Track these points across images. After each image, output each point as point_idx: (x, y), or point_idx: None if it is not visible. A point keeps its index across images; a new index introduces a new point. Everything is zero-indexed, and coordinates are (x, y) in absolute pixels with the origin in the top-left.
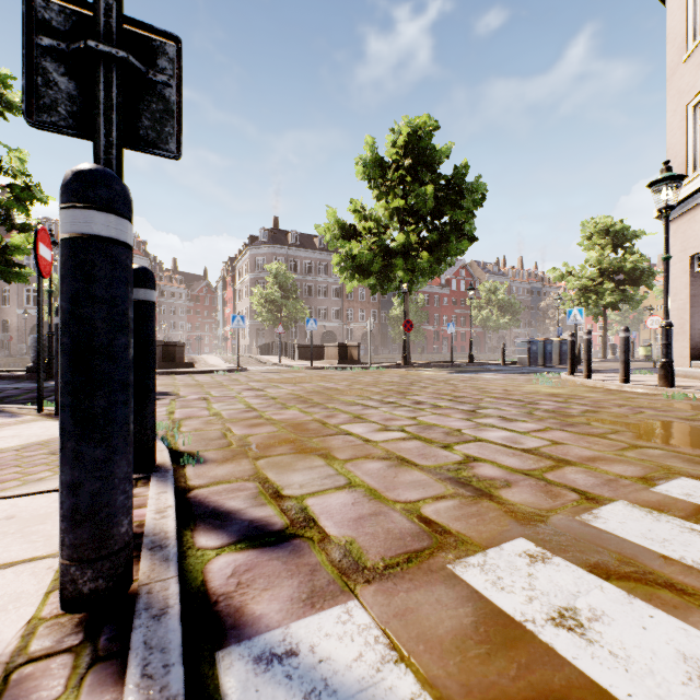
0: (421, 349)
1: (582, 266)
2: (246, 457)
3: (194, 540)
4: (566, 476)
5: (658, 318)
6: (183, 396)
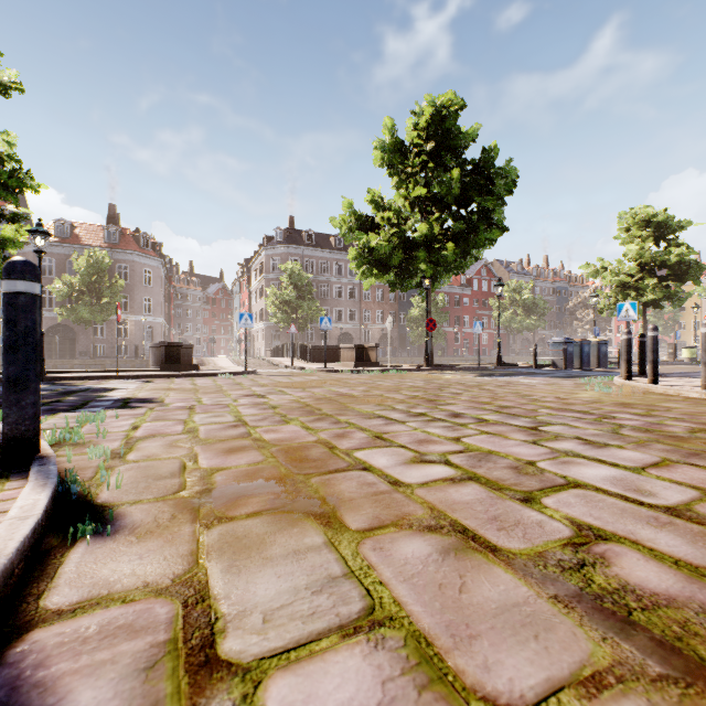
0: (441, 351)
1: (619, 261)
2: (192, 521)
3: None
4: None
5: None
6: (166, 404)
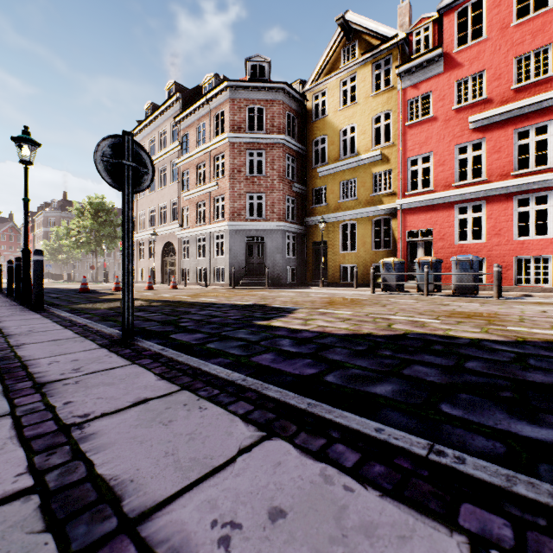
0: None
1: None
2: None
3: None
4: None
5: None
6: None
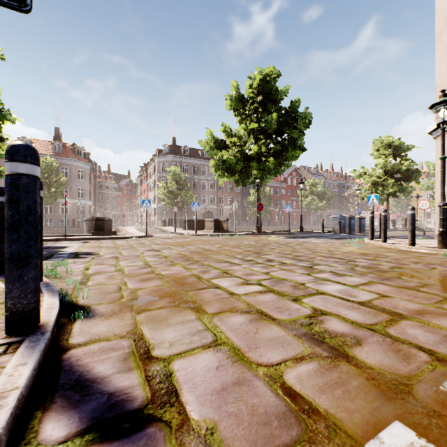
0: (268, 223)
1: (373, 168)
2: (130, 311)
3: (39, 428)
4: (406, 331)
5: (427, 202)
6: (101, 255)
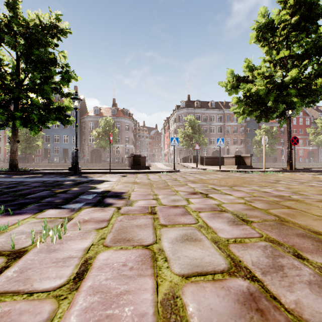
0: (274, 160)
1: None
2: None
3: None
4: None
5: None
6: (131, 201)
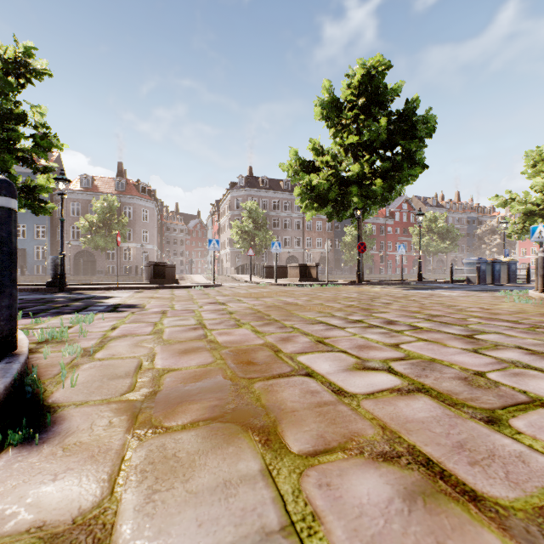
0: (369, 270)
1: (526, 192)
2: (126, 430)
3: None
4: None
5: None
6: (146, 309)
